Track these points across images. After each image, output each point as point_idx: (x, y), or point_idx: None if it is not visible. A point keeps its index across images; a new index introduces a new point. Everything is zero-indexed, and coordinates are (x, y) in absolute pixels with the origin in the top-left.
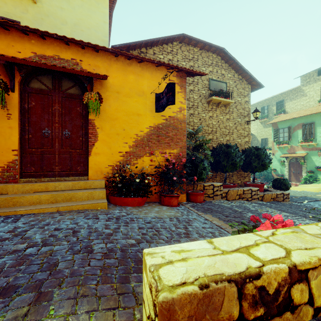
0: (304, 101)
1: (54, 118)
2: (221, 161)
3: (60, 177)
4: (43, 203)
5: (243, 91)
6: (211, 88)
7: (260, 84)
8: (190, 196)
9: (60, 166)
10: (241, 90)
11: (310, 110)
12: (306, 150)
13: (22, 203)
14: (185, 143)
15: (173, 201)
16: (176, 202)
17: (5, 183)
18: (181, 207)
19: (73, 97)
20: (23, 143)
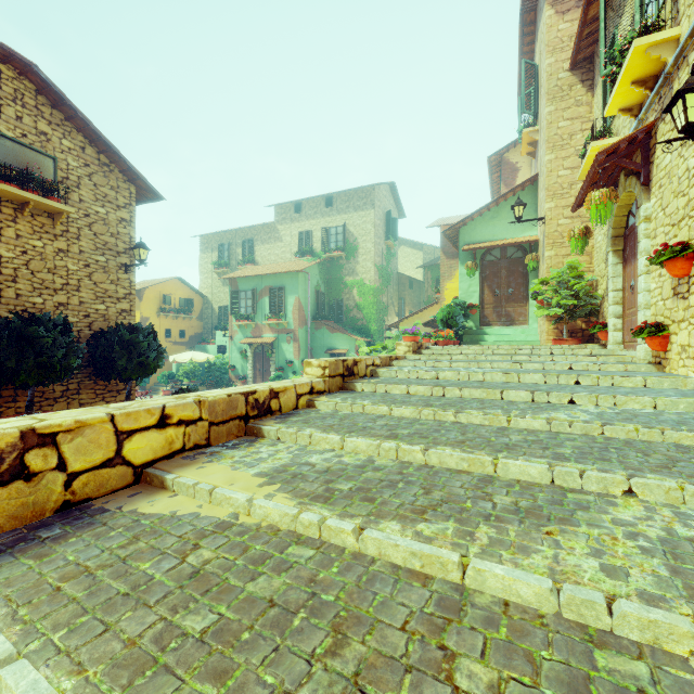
0: (280, 249)
1: None
2: (1, 358)
3: None
4: None
5: (114, 193)
6: None
7: (155, 190)
8: None
9: None
10: (108, 189)
11: (282, 266)
12: (276, 333)
13: None
14: None
15: None
16: None
17: None
18: None
19: None
20: None
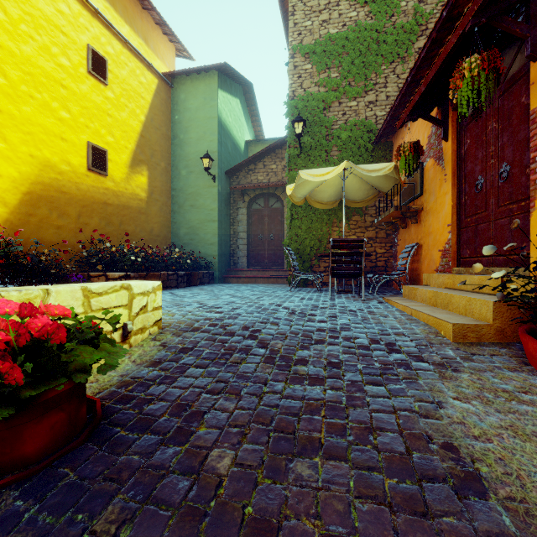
0: None
1: (488, 150)
2: None
3: (488, 267)
4: (428, 304)
5: None
6: None
7: None
8: None
9: (496, 245)
10: None
11: None
12: None
13: (417, 298)
14: None
15: None
16: None
17: (443, 272)
18: None
19: (515, 78)
20: (460, 212)
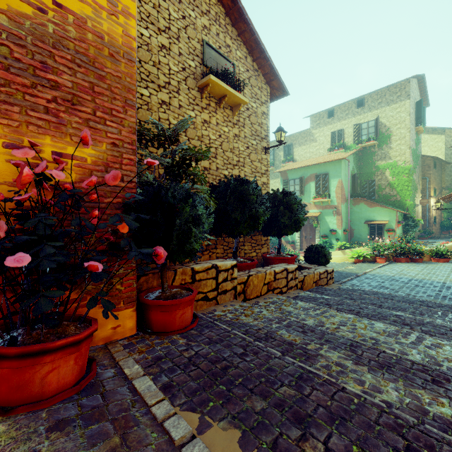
0: (314, 147)
1: None
2: (230, 211)
3: None
4: None
5: (260, 92)
6: (207, 62)
7: (284, 87)
8: (151, 313)
9: None
10: (257, 89)
11: (322, 158)
12: (320, 209)
13: None
14: (132, 134)
15: (46, 376)
16: (68, 371)
17: None
18: (96, 392)
19: None
20: None
